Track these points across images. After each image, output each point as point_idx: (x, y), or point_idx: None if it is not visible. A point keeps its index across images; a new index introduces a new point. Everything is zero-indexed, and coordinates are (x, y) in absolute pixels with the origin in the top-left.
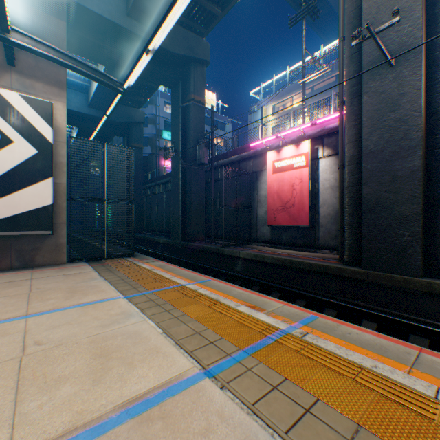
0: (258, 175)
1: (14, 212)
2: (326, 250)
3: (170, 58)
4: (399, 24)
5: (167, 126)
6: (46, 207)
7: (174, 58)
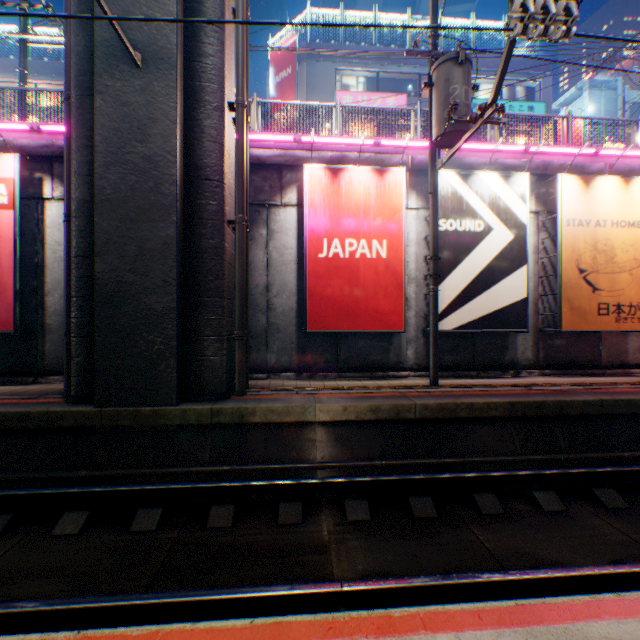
0: None
1: None
2: (61, 376)
3: None
4: (150, 6)
5: None
6: None
7: None
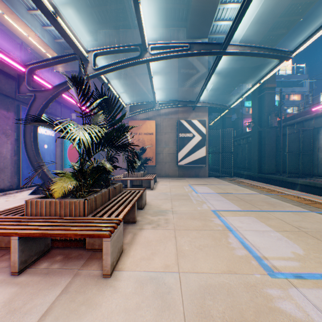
0: (318, 130)
1: (195, 158)
2: None
3: (250, 70)
4: None
5: (247, 97)
6: (203, 157)
7: (253, 68)
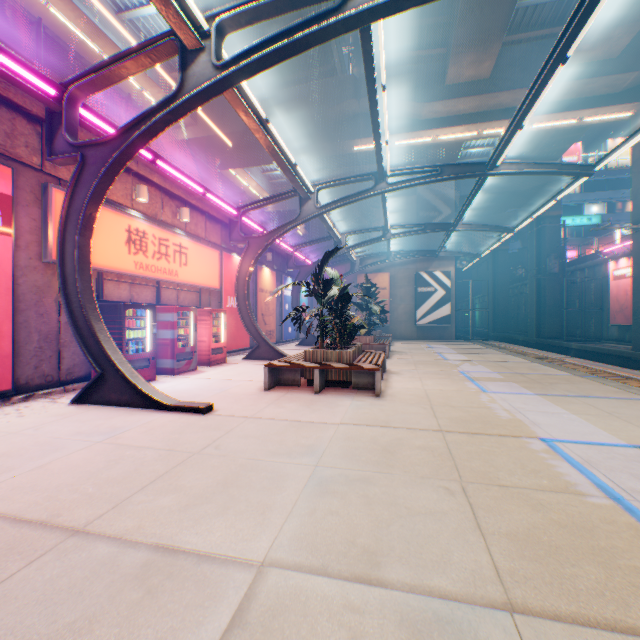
0: (607, 280)
1: (437, 317)
2: None
3: (521, 193)
4: None
5: None
6: (447, 315)
7: (525, 191)
